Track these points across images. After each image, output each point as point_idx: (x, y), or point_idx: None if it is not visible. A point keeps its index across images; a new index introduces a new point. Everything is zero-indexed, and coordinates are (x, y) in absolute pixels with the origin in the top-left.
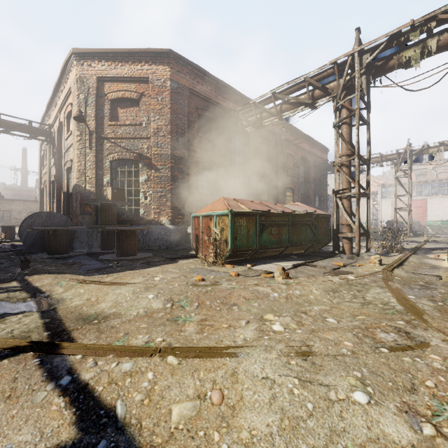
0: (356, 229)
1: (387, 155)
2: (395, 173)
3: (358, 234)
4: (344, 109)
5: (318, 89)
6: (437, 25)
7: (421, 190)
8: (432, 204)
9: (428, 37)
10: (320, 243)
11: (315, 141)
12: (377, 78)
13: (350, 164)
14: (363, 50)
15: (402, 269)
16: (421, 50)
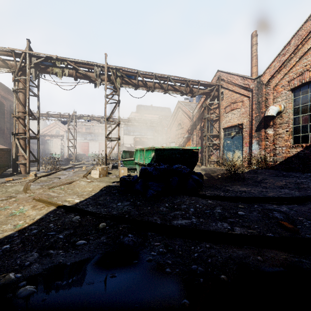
0: (27, 158)
1: (64, 114)
2: (68, 126)
3: (28, 161)
4: (20, 82)
5: (0, 60)
6: (67, 64)
7: (87, 137)
8: (91, 145)
9: (65, 67)
10: (1, 168)
11: (10, 90)
12: (42, 73)
13: (25, 118)
14: (32, 54)
15: (47, 177)
16: (62, 71)
